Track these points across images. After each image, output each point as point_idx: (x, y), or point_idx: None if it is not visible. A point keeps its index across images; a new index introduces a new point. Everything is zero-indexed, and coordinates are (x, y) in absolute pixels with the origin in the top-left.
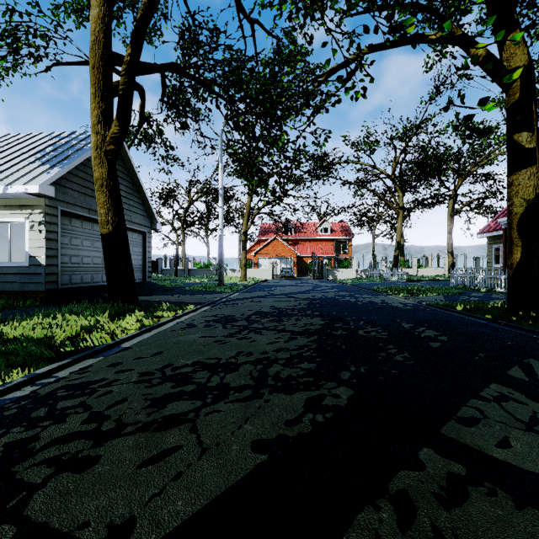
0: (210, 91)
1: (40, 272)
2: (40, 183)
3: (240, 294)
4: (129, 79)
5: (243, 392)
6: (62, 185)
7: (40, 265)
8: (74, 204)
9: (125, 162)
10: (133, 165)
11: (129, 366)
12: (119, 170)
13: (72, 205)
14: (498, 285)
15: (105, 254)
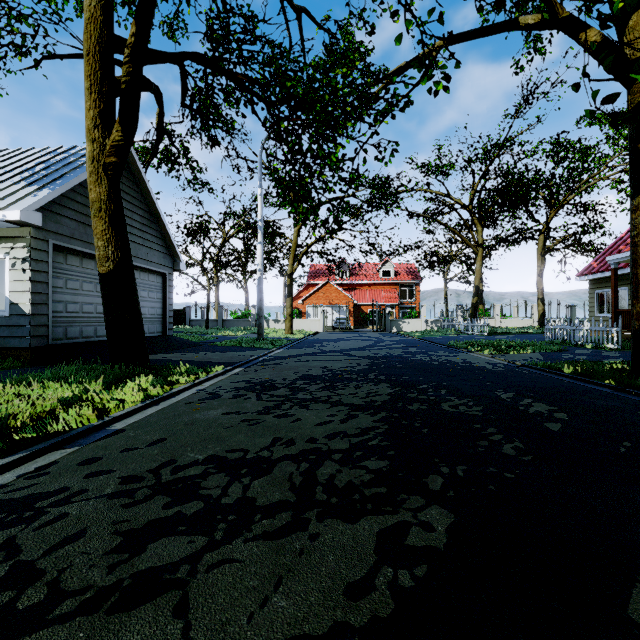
0: (242, 88)
1: (23, 323)
2: (23, 207)
3: (283, 351)
4: (134, 68)
5: (277, 516)
6: (54, 212)
7: (24, 315)
8: (70, 236)
9: (139, 186)
10: (149, 189)
11: (109, 465)
12: (131, 195)
13: (68, 238)
14: (609, 339)
15: (104, 300)
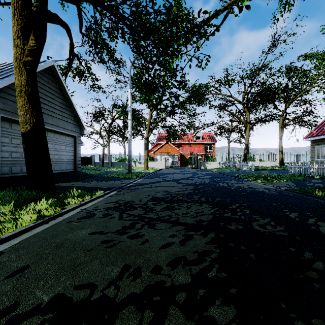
0: (114, 17)
1: None
2: None
3: (142, 180)
4: None
5: None
6: (2, 97)
7: None
8: (13, 112)
9: (59, 85)
10: (65, 87)
11: None
12: (54, 90)
13: (12, 113)
14: None
15: (24, 150)
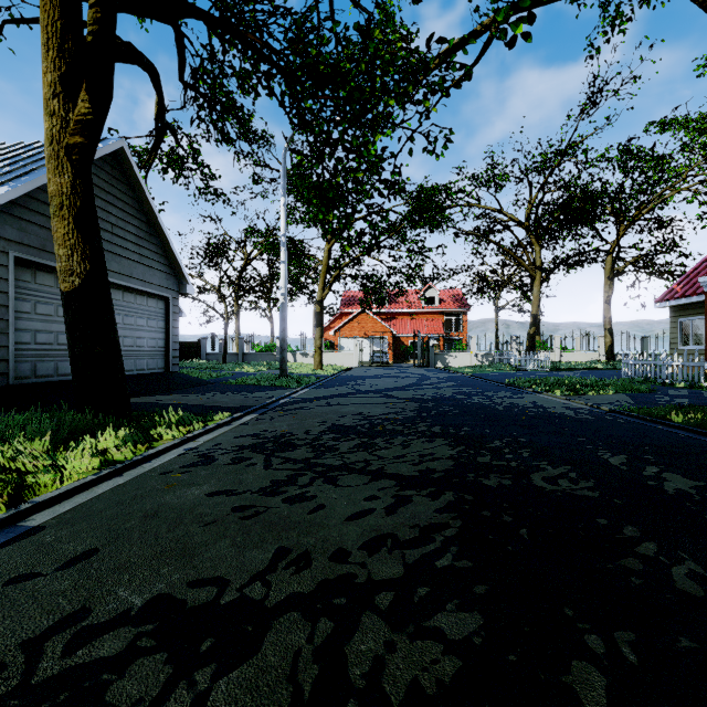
0: (253, 51)
1: None
2: None
3: (310, 391)
4: (104, 15)
5: None
6: (18, 217)
7: None
8: (40, 248)
9: (135, 190)
10: (147, 194)
11: None
12: (123, 201)
13: (37, 251)
14: None
15: (68, 327)
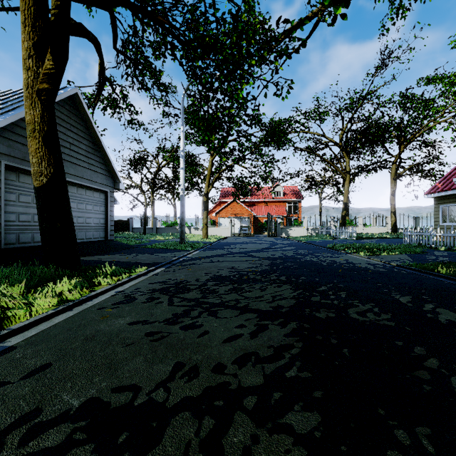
0: (162, 28)
1: None
2: None
3: (200, 252)
4: (62, 2)
5: None
6: (7, 138)
7: None
8: (22, 158)
9: (85, 121)
10: (93, 124)
11: None
12: (77, 128)
13: (20, 160)
14: None
15: (39, 210)
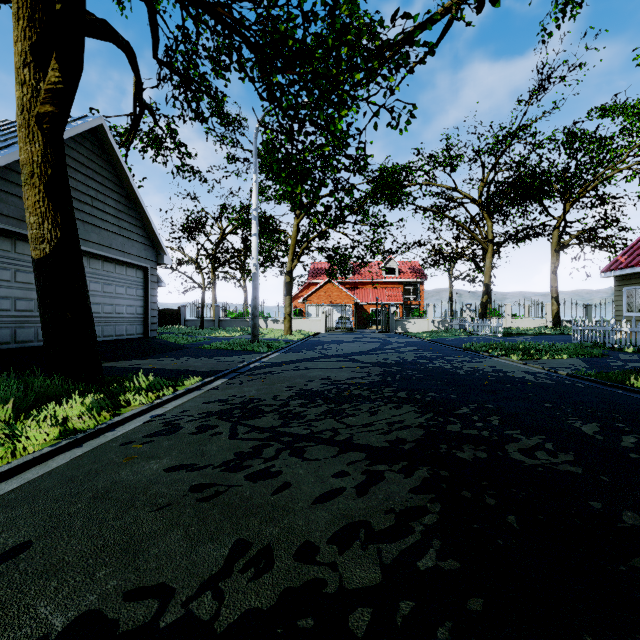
0: (223, 25)
1: None
2: None
3: (280, 355)
4: None
5: None
6: None
7: None
8: (20, 219)
9: (114, 166)
10: (125, 170)
11: None
12: (103, 176)
13: (17, 221)
14: None
15: (39, 294)
